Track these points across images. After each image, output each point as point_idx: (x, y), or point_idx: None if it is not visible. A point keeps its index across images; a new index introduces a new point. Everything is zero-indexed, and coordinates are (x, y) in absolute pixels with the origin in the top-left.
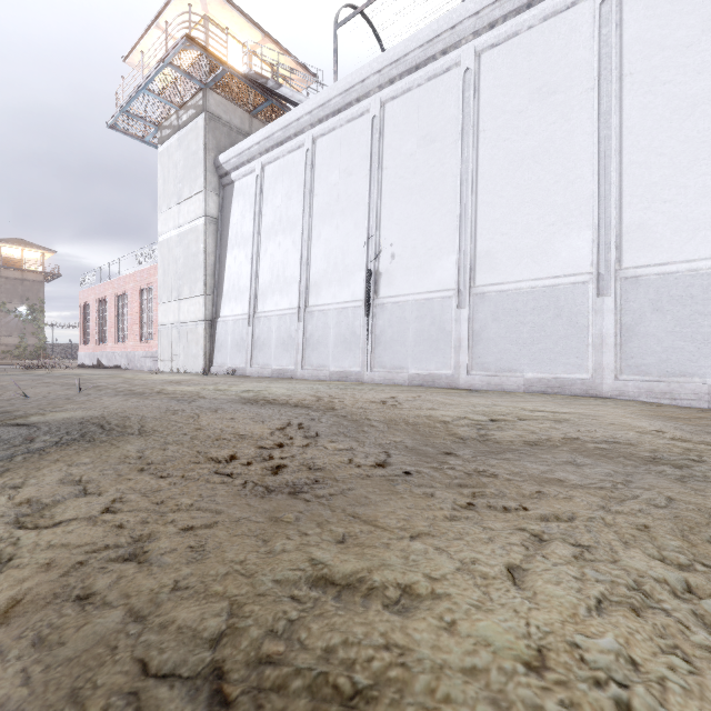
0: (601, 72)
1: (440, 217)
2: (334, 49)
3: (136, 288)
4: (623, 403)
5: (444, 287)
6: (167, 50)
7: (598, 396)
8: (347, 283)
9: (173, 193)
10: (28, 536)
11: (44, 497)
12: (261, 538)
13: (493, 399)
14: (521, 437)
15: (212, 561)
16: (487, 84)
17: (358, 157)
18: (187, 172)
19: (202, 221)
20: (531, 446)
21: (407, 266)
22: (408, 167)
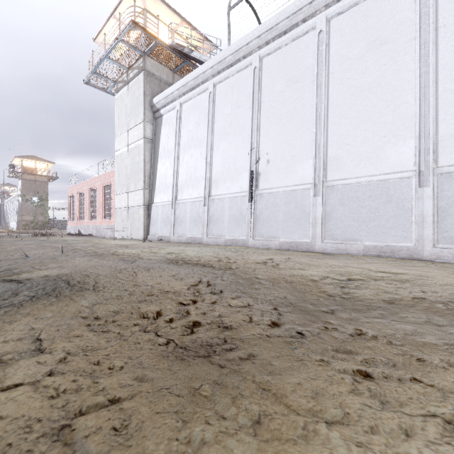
0: (421, 26)
1: (301, 134)
2: (228, 24)
3: (101, 185)
4: (442, 265)
5: (304, 182)
6: (120, 31)
7: (420, 259)
8: (236, 180)
9: (124, 124)
10: None
11: (6, 354)
12: (181, 417)
13: (343, 261)
14: (378, 295)
15: (133, 453)
16: (335, 41)
17: (244, 95)
18: (133, 110)
19: (142, 141)
20: (389, 304)
21: (278, 168)
22: (278, 100)
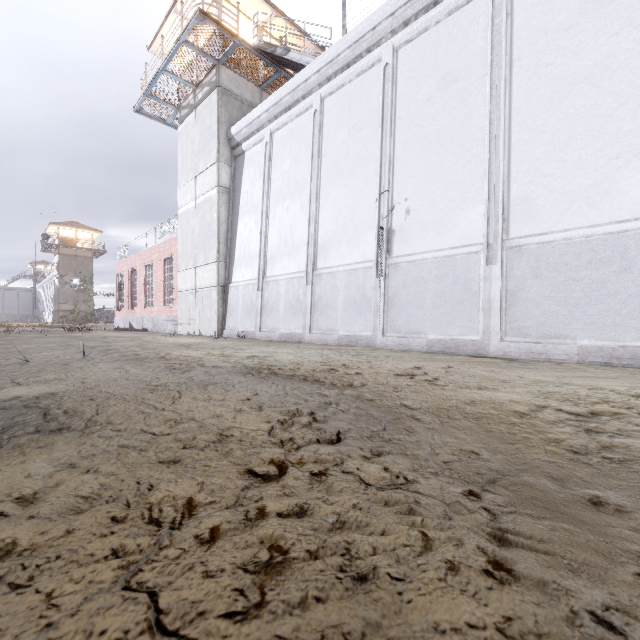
0: None
1: (464, 163)
2: (343, 2)
3: (159, 258)
4: None
5: (470, 241)
6: (182, 29)
7: None
8: (356, 244)
9: (190, 168)
10: None
11: None
12: None
13: (550, 373)
14: None
15: None
16: (522, 5)
17: (368, 110)
18: (202, 147)
19: (215, 191)
20: None
21: (424, 221)
22: (425, 113)
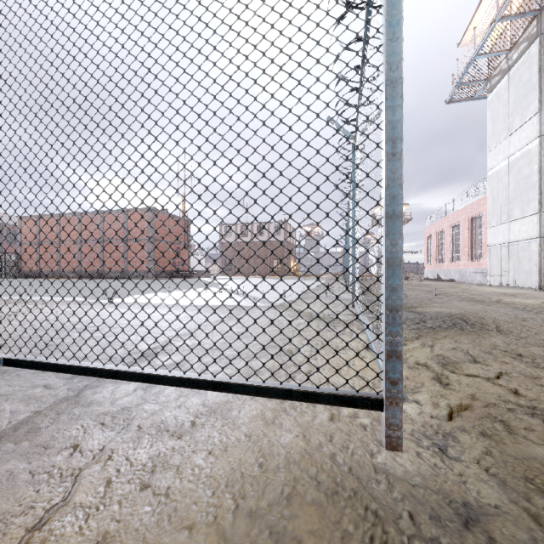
0: None
1: None
2: None
3: (466, 218)
4: None
5: None
6: (497, 9)
7: None
8: None
9: (502, 130)
10: (451, 375)
11: (449, 356)
12: None
13: None
14: None
15: None
16: None
17: None
18: (517, 104)
19: (536, 143)
20: None
21: None
22: None
